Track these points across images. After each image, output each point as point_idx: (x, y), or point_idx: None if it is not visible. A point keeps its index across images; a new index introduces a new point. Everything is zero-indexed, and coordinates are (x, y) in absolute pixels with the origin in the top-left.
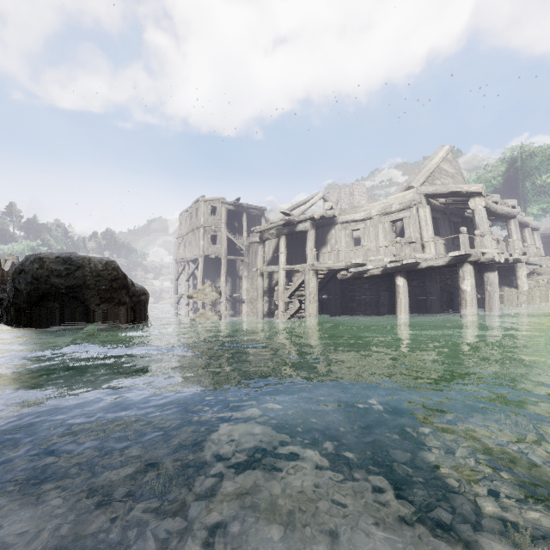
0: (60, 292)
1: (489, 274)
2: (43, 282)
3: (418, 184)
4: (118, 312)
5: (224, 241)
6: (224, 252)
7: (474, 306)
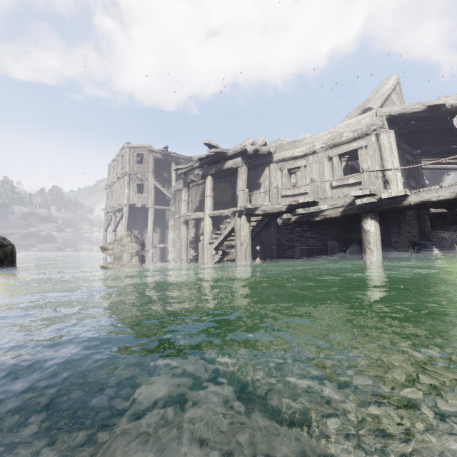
0: None
1: None
2: None
3: (376, 106)
4: None
5: (151, 190)
6: (151, 201)
7: None
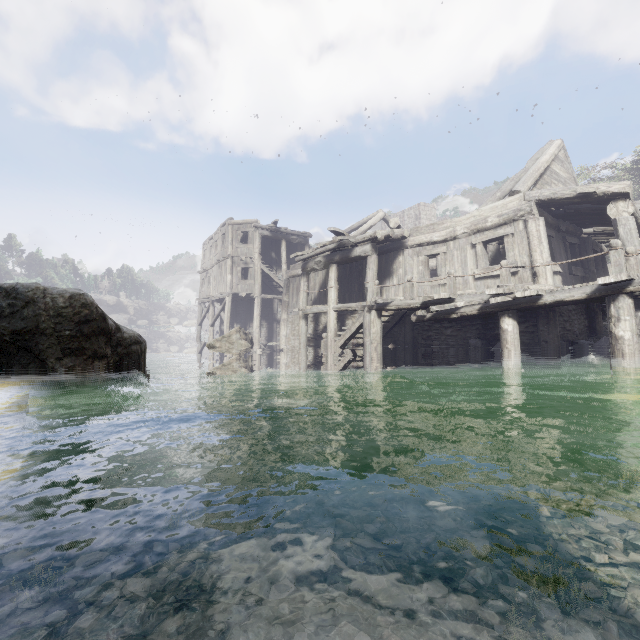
0: (3, 340)
1: None
2: None
3: (525, 187)
4: (91, 369)
5: (258, 275)
6: (258, 289)
7: (637, 362)
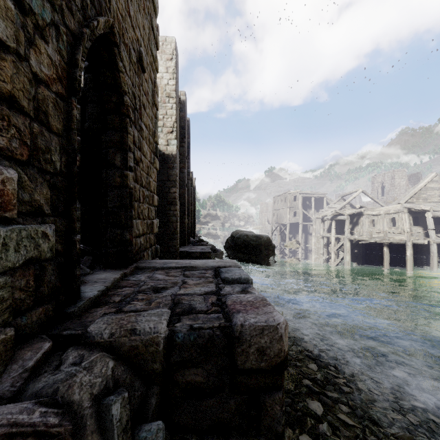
0: (253, 246)
1: (431, 248)
2: (247, 242)
3: (403, 201)
4: (269, 253)
5: (301, 214)
6: (301, 220)
7: (411, 261)
